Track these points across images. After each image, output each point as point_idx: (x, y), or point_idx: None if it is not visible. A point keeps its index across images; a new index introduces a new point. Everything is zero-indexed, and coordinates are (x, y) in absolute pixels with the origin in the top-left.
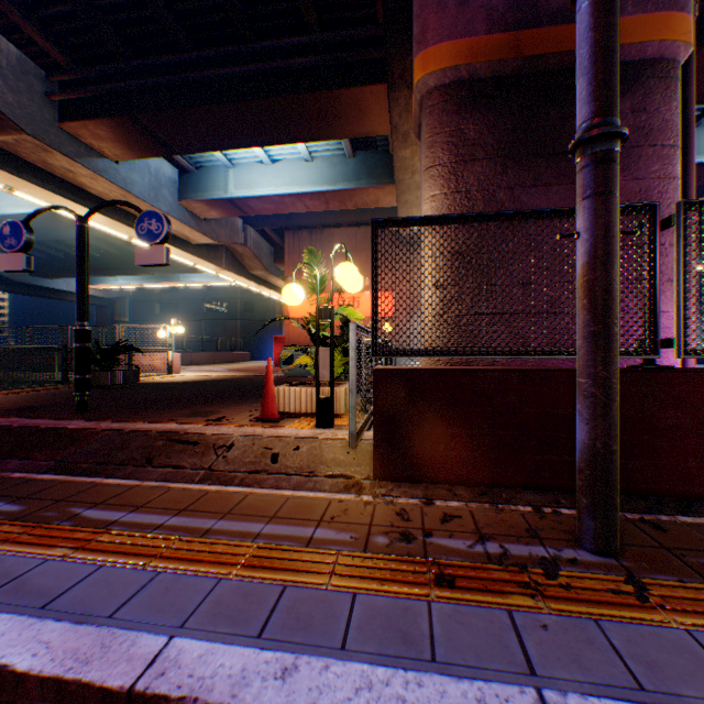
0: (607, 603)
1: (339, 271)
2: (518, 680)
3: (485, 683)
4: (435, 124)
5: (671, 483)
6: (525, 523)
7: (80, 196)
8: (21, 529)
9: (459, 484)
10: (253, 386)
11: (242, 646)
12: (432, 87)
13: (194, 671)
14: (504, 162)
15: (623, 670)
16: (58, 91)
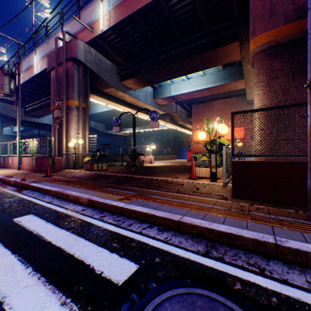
0: (308, 230)
1: (218, 127)
2: (269, 234)
3: (259, 233)
4: (259, 66)
5: None
6: (288, 213)
7: (124, 103)
8: (140, 197)
9: (264, 201)
10: (182, 168)
11: (199, 219)
12: (258, 51)
13: (190, 220)
14: (292, 76)
15: (302, 238)
16: (120, 72)
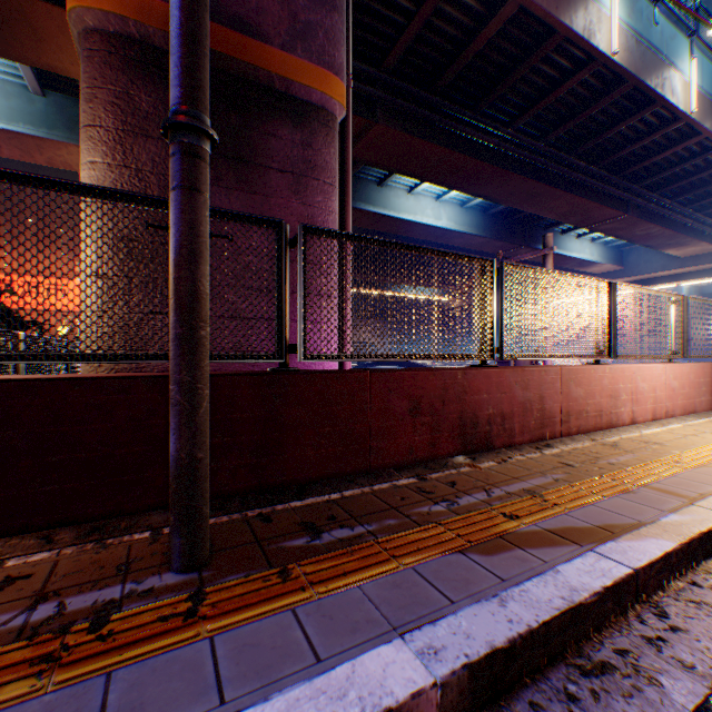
0: (146, 638)
1: None
2: None
3: None
4: (96, 75)
5: (297, 472)
6: (126, 556)
7: None
8: None
9: (68, 525)
10: None
11: None
12: (93, 27)
13: None
14: None
15: None
16: None
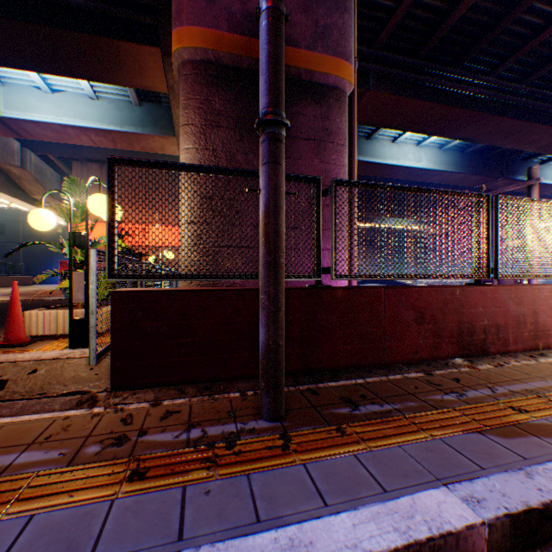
0: (262, 458)
1: (91, 200)
2: (165, 550)
3: None
4: (189, 91)
5: (329, 361)
6: (230, 406)
7: None
8: None
9: (190, 383)
10: None
11: None
12: (187, 60)
13: None
14: (242, 133)
15: (252, 510)
16: None
